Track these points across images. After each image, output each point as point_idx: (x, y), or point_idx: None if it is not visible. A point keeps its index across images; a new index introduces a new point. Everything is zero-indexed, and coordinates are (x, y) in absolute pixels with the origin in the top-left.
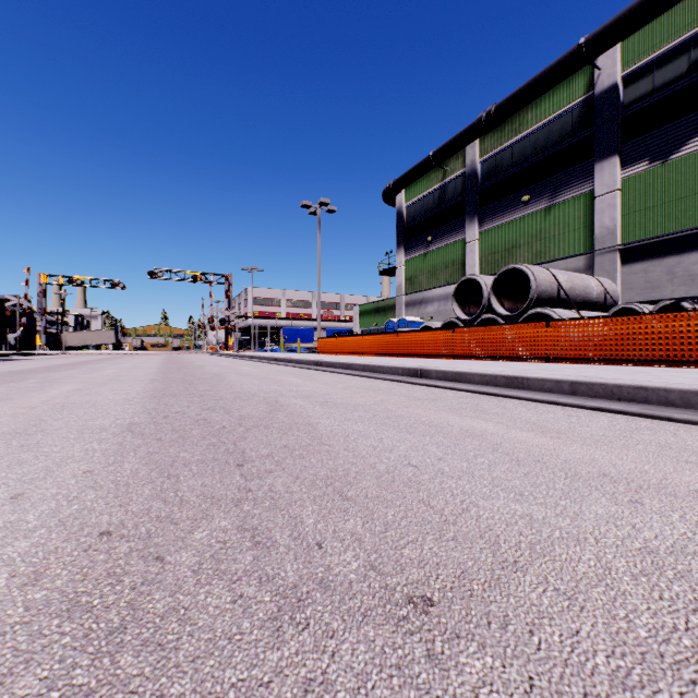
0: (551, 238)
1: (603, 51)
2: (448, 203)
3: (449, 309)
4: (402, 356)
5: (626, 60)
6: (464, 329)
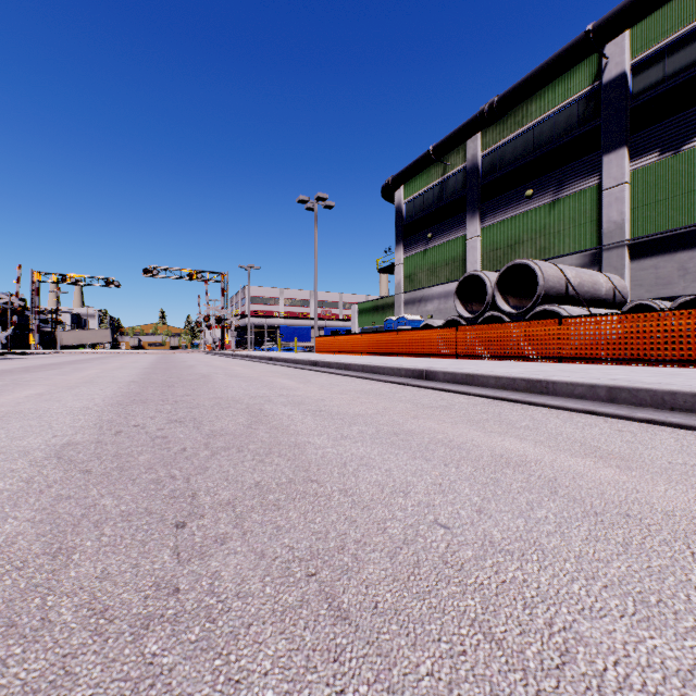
0: (555, 233)
1: (611, 38)
2: (449, 199)
3: (450, 307)
4: (403, 355)
5: (635, 48)
6: (468, 327)
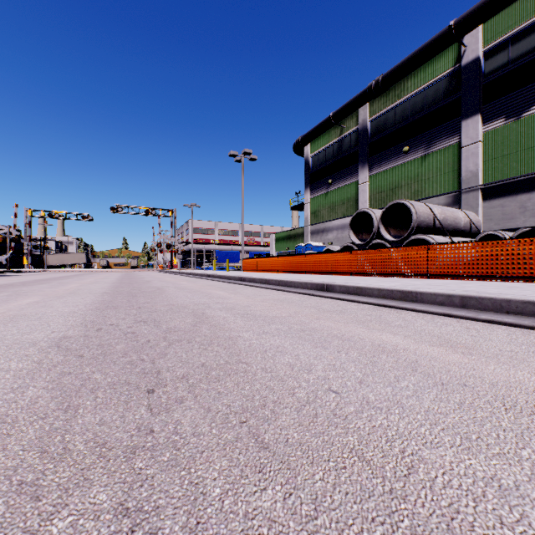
0: (426, 180)
1: (468, 31)
2: (345, 153)
3: (345, 236)
4: (309, 273)
5: (486, 38)
6: (359, 252)
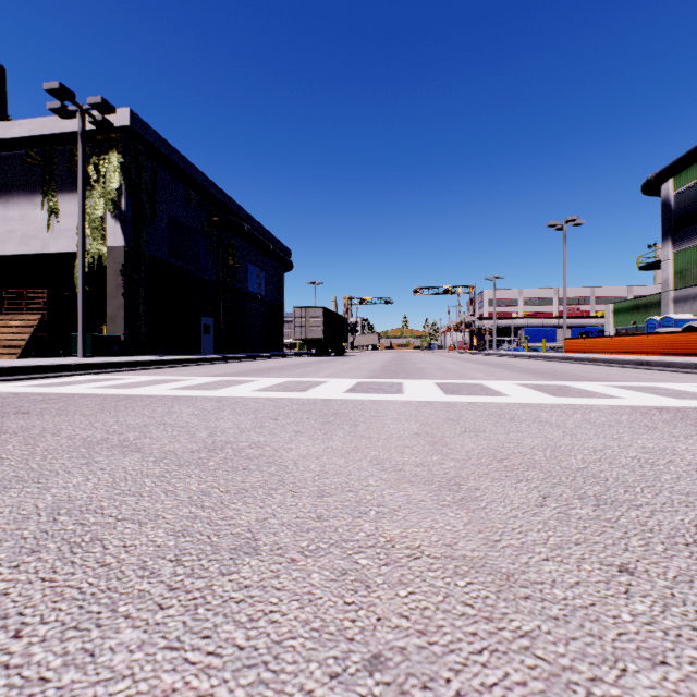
0: None
1: None
2: None
3: None
4: (652, 354)
5: None
6: None
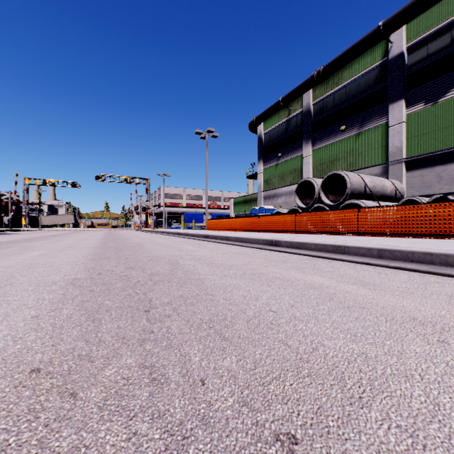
0: (359, 154)
1: (394, 31)
2: (292, 131)
3: (292, 200)
4: (262, 231)
5: (409, 36)
6: (302, 214)
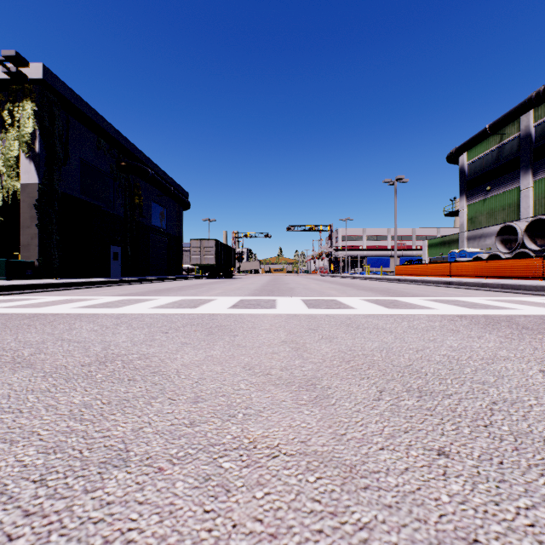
0: None
1: None
2: (505, 160)
3: None
4: (453, 276)
5: None
6: (493, 261)
